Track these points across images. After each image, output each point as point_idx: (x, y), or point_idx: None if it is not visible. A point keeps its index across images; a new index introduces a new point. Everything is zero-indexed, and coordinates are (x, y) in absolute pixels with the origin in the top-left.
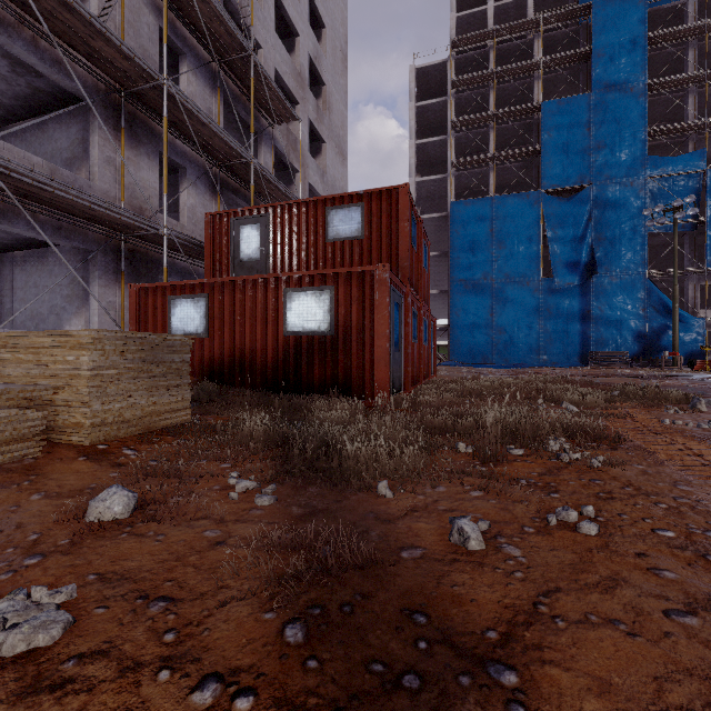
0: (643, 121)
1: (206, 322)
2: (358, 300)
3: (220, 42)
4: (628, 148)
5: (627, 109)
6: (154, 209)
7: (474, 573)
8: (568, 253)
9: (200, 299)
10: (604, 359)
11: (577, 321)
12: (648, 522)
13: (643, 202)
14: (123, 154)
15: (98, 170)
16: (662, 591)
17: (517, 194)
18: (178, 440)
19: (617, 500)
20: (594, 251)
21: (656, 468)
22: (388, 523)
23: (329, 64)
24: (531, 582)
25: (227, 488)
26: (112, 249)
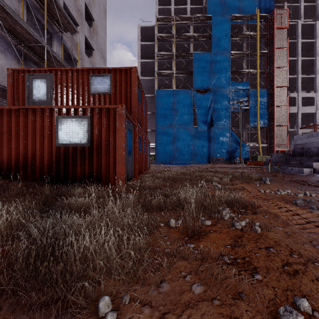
0: (229, 67)
1: None
2: (106, 125)
3: None
4: (224, 77)
5: (224, 61)
6: None
7: None
8: (203, 117)
9: None
10: (216, 161)
11: (206, 145)
12: None
13: (229, 99)
14: None
15: None
16: None
17: (183, 90)
18: None
19: (301, 274)
20: (212, 117)
21: (288, 228)
22: None
23: (96, 11)
24: None
25: None
26: None
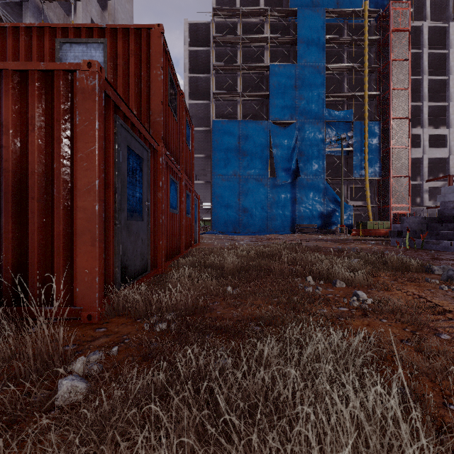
0: (323, 87)
1: None
2: (42, 124)
3: None
4: (316, 102)
5: (315, 78)
6: None
7: None
8: (284, 162)
9: None
10: (304, 229)
11: (289, 205)
12: None
13: (323, 136)
14: None
15: None
16: None
17: (254, 121)
18: None
19: None
20: (298, 162)
21: None
22: None
23: None
24: None
25: None
26: None
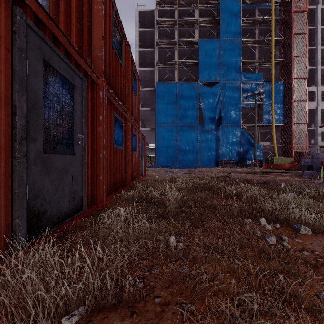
0: (240, 56)
1: None
2: None
3: None
4: (234, 67)
5: (234, 49)
6: None
7: None
8: (210, 113)
9: None
10: (225, 163)
11: (214, 145)
12: None
13: (240, 93)
14: None
15: None
16: None
17: (188, 82)
18: None
19: None
20: (221, 113)
21: None
22: None
23: None
24: None
25: None
26: None
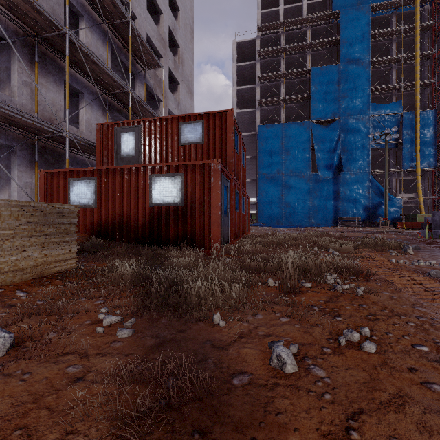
0: (368, 83)
1: (95, 197)
2: (200, 183)
3: (108, 11)
4: (360, 98)
5: (359, 75)
6: (61, 119)
7: (293, 398)
8: (326, 159)
9: (91, 181)
10: (347, 222)
11: (331, 199)
12: (407, 339)
13: (368, 130)
14: (37, 80)
15: (17, 90)
16: (439, 406)
17: (297, 123)
18: (64, 282)
19: (381, 321)
20: (341, 158)
21: (397, 294)
22: (221, 350)
23: (182, 34)
24: (339, 404)
25: (96, 322)
26: (28, 145)
